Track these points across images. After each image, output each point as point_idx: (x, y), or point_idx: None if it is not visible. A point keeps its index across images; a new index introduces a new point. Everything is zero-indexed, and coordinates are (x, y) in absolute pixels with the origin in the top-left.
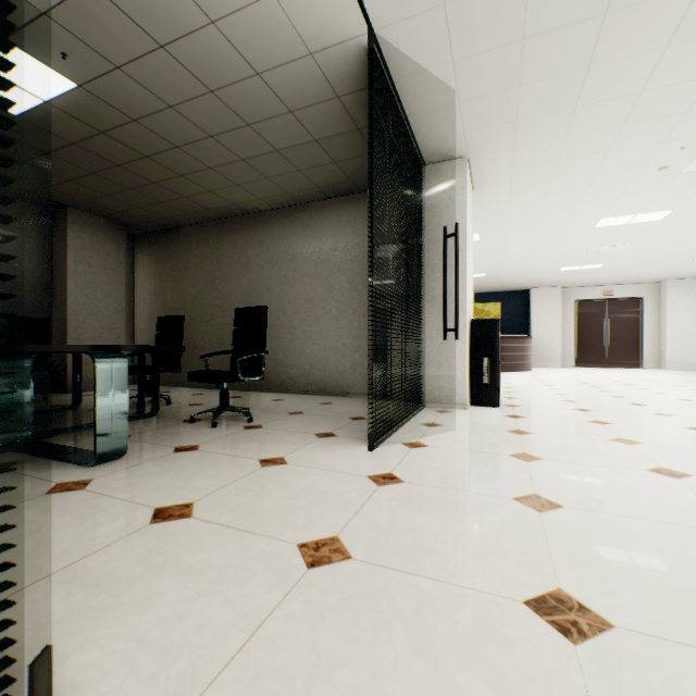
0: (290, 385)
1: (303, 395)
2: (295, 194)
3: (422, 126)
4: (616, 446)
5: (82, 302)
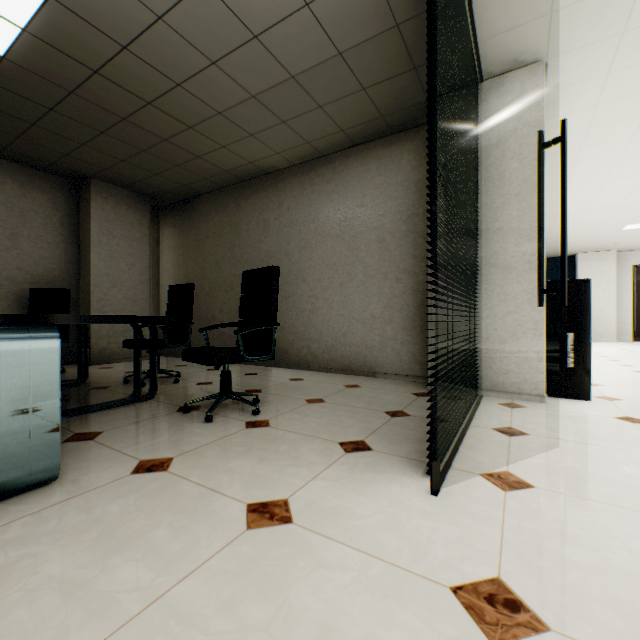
0: (311, 361)
1: (325, 373)
2: (315, 142)
3: (489, 7)
4: None
5: (105, 274)
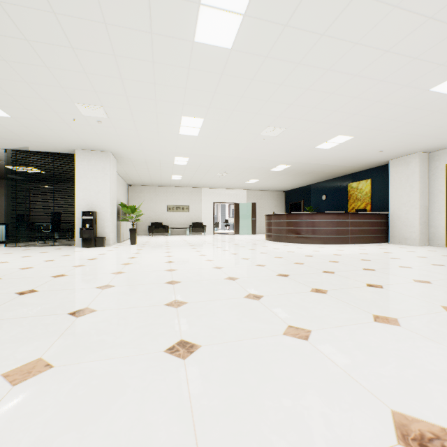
0: None
1: None
2: None
3: (51, 151)
4: (1, 253)
5: None
